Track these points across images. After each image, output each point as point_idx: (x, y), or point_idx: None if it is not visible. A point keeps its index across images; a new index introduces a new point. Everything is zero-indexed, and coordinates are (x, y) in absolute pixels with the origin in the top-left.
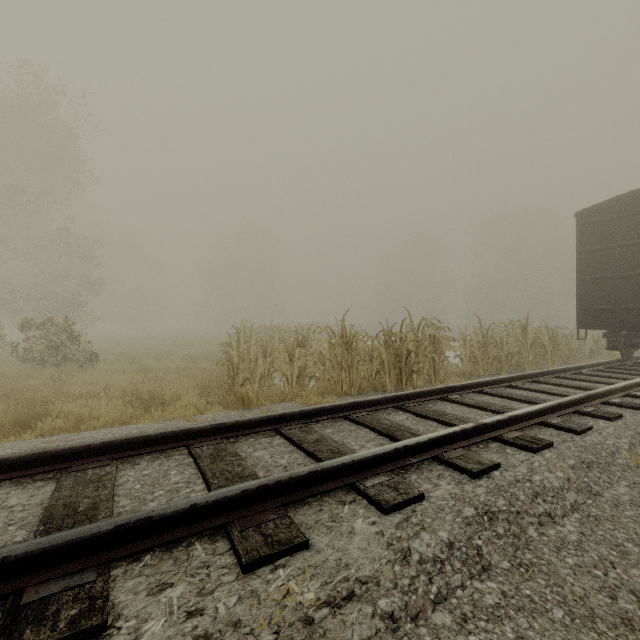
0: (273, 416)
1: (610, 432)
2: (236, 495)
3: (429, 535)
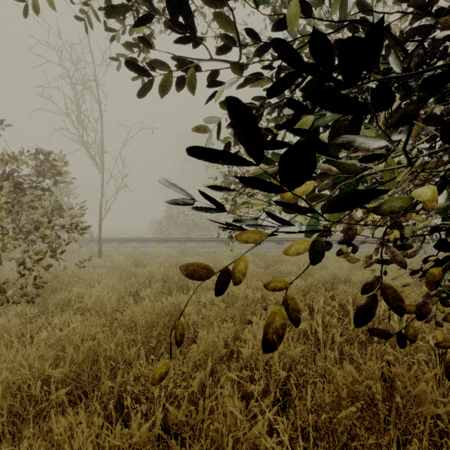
0: (338, 238)
1: (431, 245)
2: (335, 240)
3: (363, 245)
